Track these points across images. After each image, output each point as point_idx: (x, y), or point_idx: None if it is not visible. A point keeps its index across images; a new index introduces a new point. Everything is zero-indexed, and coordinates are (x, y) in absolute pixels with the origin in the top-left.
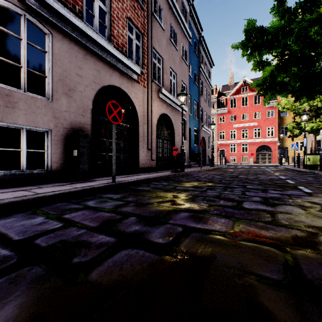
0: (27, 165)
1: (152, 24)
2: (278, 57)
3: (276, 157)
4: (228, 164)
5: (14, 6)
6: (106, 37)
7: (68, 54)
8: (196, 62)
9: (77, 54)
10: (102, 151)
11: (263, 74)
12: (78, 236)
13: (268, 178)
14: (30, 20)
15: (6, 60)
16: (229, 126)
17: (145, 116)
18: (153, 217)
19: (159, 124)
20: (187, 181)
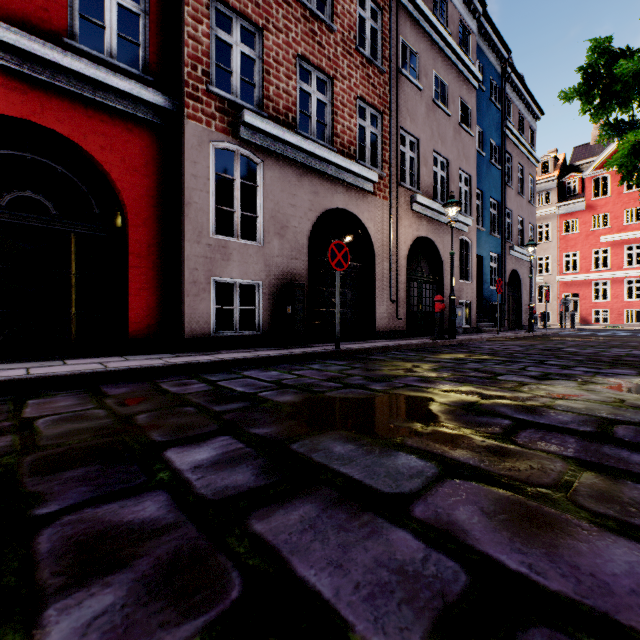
0: (219, 326)
1: (398, 90)
2: None
3: None
4: (585, 328)
5: (229, 144)
6: (327, 140)
7: (280, 181)
8: (495, 121)
9: (290, 177)
10: (321, 306)
11: (619, 151)
12: (312, 382)
13: (621, 354)
14: (242, 154)
15: (222, 208)
16: (590, 240)
17: (386, 246)
18: (378, 378)
19: (412, 256)
20: (450, 353)
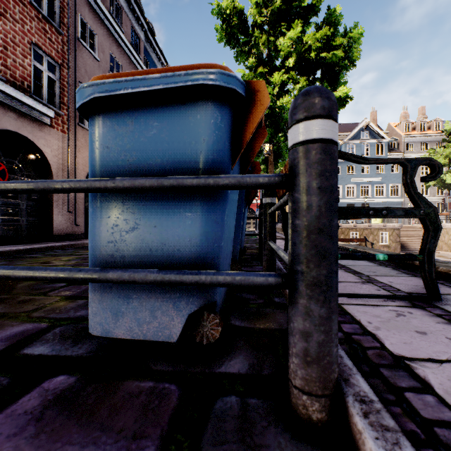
0: None
1: (76, 53)
2: None
3: None
4: None
5: None
6: None
7: None
8: None
9: None
10: None
11: None
12: None
13: None
14: None
15: None
16: None
17: (65, 169)
18: None
19: None
20: None
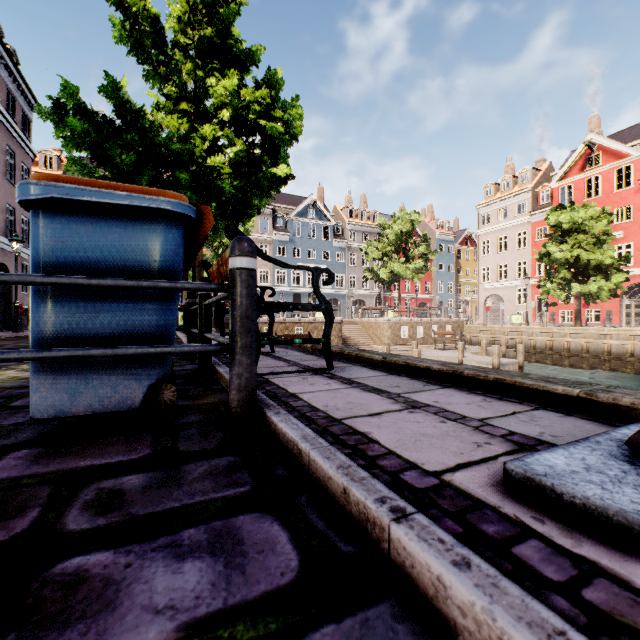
0: None
1: None
2: (104, 168)
3: None
4: None
5: None
6: None
7: None
8: None
9: None
10: None
11: None
12: None
13: None
14: None
15: None
16: None
17: None
18: None
19: None
20: None
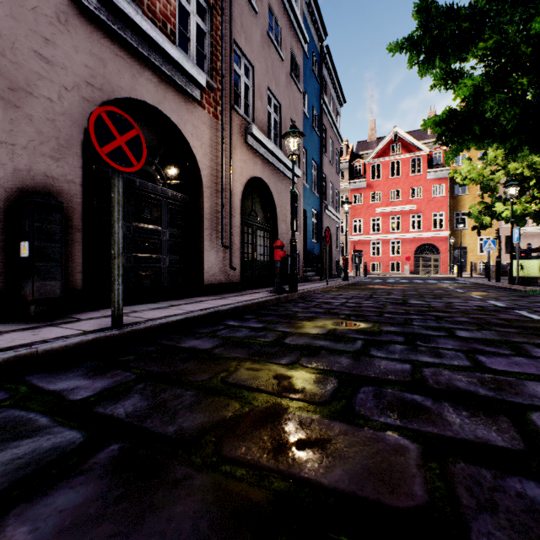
0: None
1: None
2: (487, 60)
3: (447, 264)
4: (369, 276)
5: None
6: None
7: None
8: (316, 91)
9: (36, 3)
10: None
11: (459, 94)
12: None
13: (474, 307)
14: None
15: None
16: (370, 211)
17: (218, 178)
18: None
19: (247, 198)
20: (309, 318)
